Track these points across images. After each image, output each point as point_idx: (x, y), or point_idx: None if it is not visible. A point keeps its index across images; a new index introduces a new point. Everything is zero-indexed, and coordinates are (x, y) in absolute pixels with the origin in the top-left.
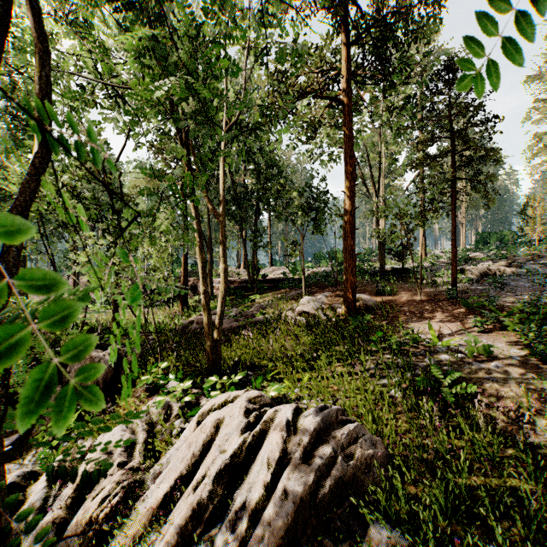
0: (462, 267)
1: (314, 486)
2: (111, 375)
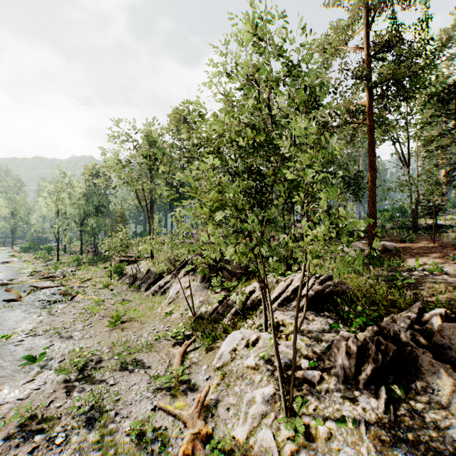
0: None
1: (322, 290)
2: (246, 270)
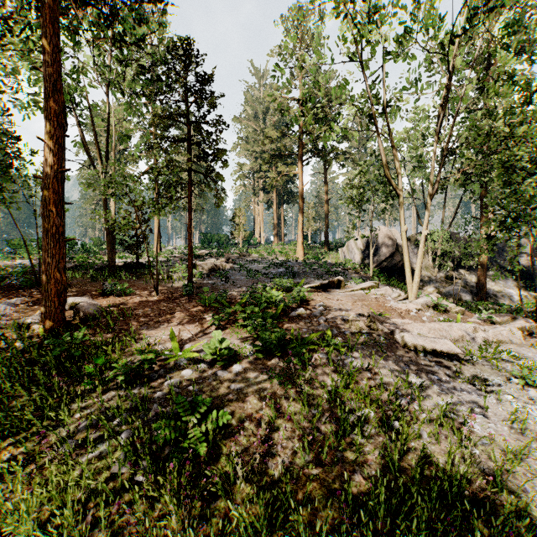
0: (195, 263)
1: None
2: None
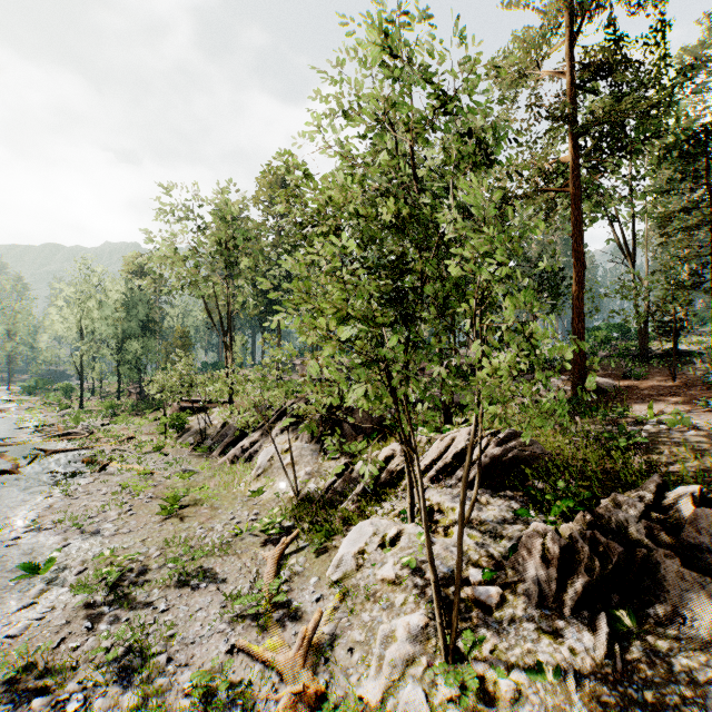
0: None
1: (501, 456)
2: (380, 422)
